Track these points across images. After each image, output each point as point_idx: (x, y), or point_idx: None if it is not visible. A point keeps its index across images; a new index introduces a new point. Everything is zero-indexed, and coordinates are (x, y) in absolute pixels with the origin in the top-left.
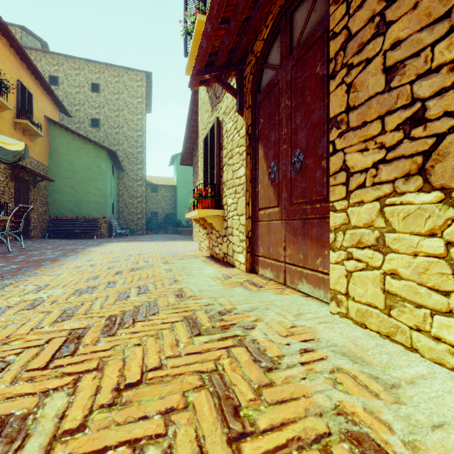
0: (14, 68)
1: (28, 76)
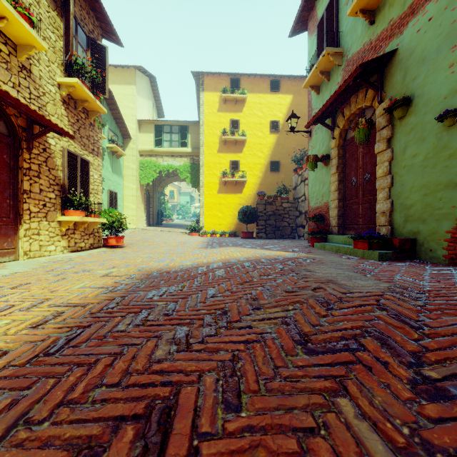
0: None
1: None
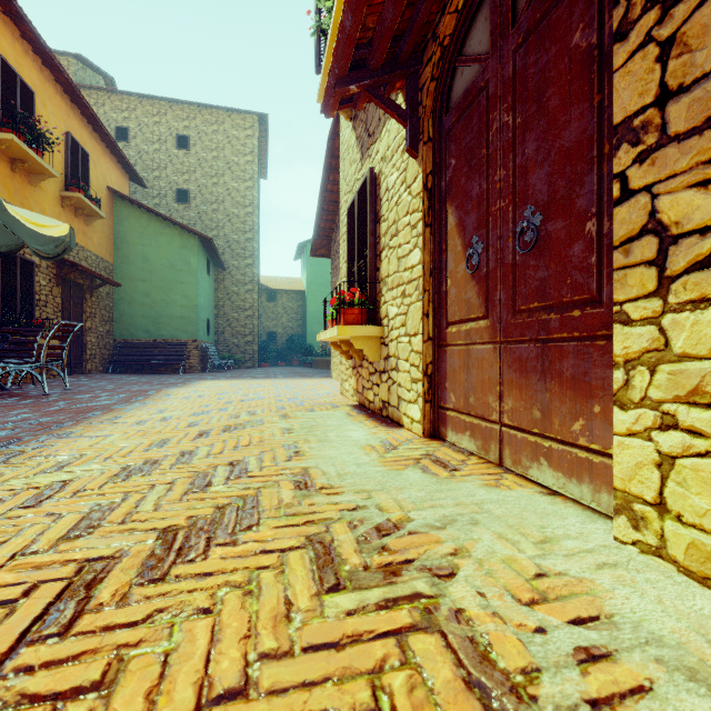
0: (62, 114)
1: (83, 127)
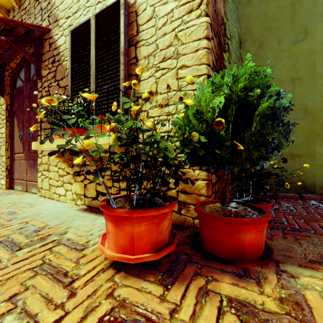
0: None
1: None
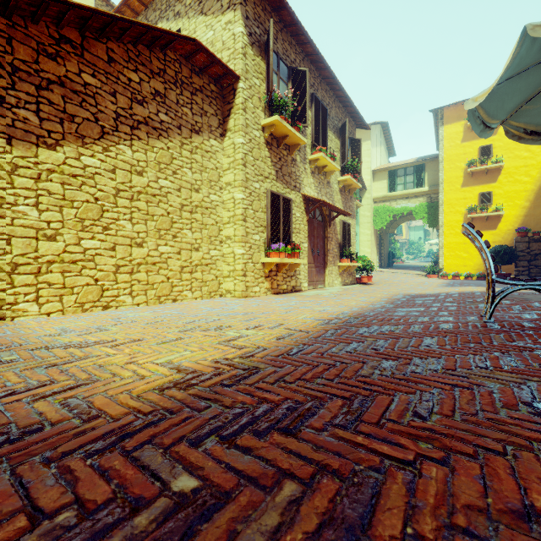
0: None
1: None
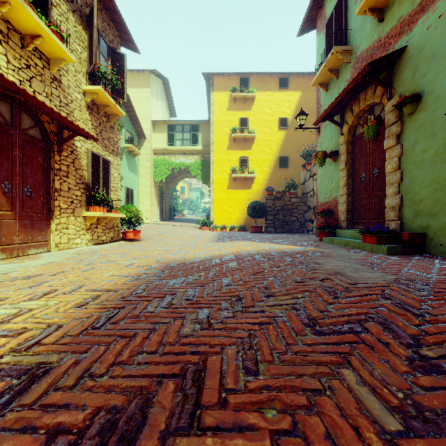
0: None
1: None
